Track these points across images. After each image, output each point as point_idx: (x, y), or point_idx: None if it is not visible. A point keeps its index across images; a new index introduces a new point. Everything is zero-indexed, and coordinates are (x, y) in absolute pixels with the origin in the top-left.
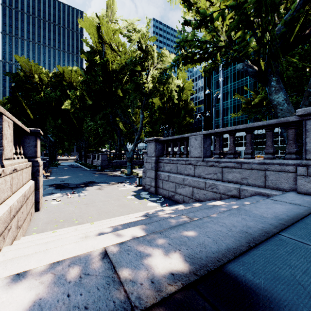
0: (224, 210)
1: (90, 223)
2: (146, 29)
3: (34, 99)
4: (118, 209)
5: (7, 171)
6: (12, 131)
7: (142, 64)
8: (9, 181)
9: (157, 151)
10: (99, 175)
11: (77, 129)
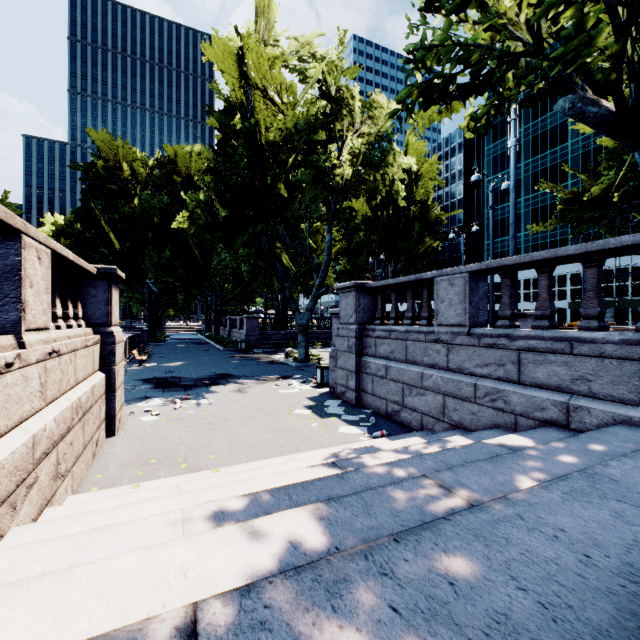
0: (537, 468)
1: (211, 471)
2: (338, 54)
3: (122, 211)
4: (275, 439)
5: (31, 357)
6: (49, 270)
7: (329, 128)
8: (38, 376)
9: (360, 312)
10: (242, 361)
11: (201, 267)
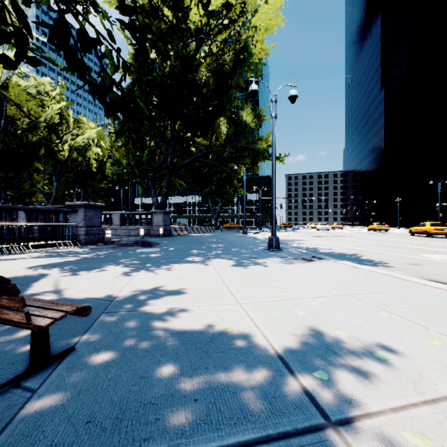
0: None
1: None
2: (59, 91)
3: None
4: None
5: None
6: None
7: (54, 128)
8: None
9: None
10: None
11: None
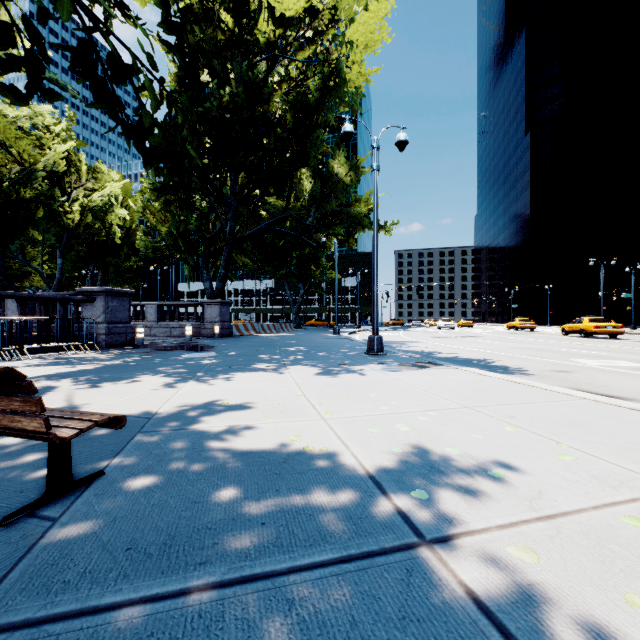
0: None
1: None
2: (65, 125)
3: None
4: None
5: None
6: None
7: (58, 179)
8: None
9: None
10: None
11: None
